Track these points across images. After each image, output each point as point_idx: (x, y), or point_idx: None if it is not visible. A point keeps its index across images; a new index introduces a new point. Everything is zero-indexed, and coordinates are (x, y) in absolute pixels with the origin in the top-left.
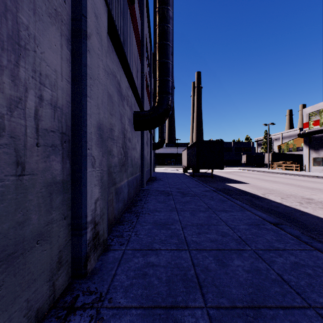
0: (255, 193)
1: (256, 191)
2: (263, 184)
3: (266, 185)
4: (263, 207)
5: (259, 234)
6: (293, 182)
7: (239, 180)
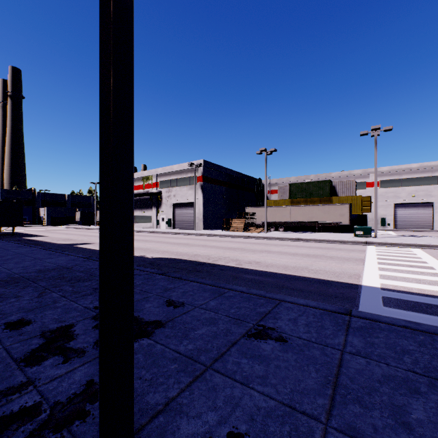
0: (39, 240)
1: (42, 239)
2: (58, 236)
3: (59, 236)
4: (30, 243)
5: (5, 245)
6: (87, 234)
7: (42, 235)
